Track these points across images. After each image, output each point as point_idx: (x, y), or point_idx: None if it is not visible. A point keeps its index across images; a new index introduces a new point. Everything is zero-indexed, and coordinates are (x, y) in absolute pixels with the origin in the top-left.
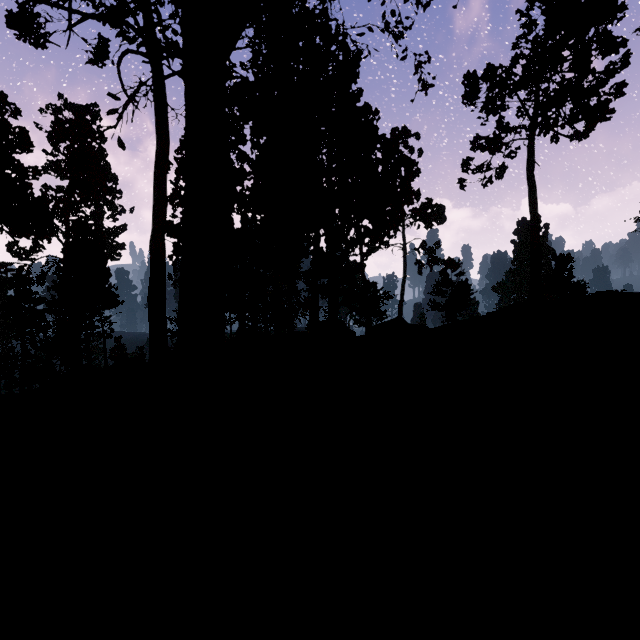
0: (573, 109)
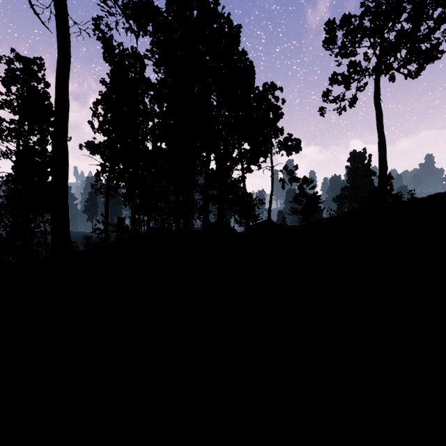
0: (407, 54)
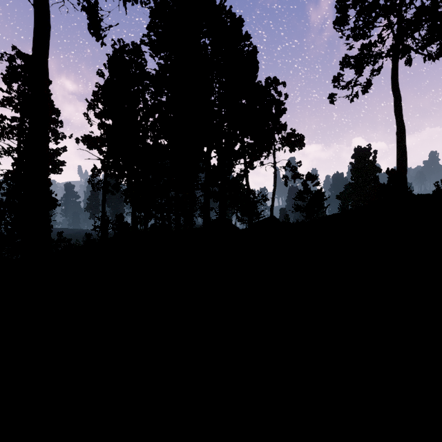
0: (427, 34)
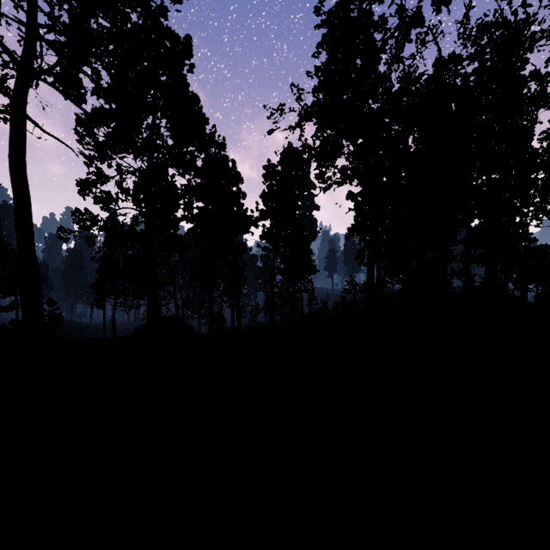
0: None
